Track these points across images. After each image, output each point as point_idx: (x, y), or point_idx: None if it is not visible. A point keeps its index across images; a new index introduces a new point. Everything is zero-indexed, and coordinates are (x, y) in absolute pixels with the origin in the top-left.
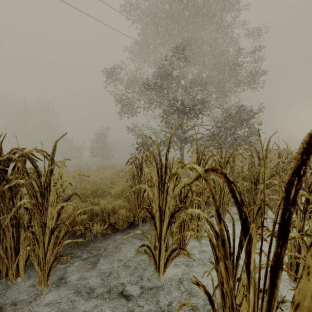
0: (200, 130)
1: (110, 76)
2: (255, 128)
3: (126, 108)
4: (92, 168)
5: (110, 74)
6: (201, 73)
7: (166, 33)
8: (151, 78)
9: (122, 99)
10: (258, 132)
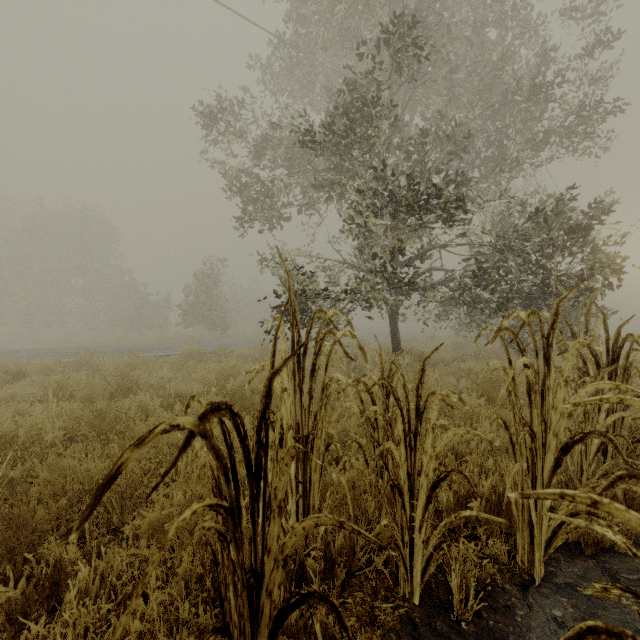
0: (422, 265)
1: (213, 125)
2: (605, 253)
3: (254, 207)
4: (167, 360)
5: (213, 119)
6: (445, 116)
7: (357, 4)
8: (318, 135)
9: (244, 186)
10: (616, 263)
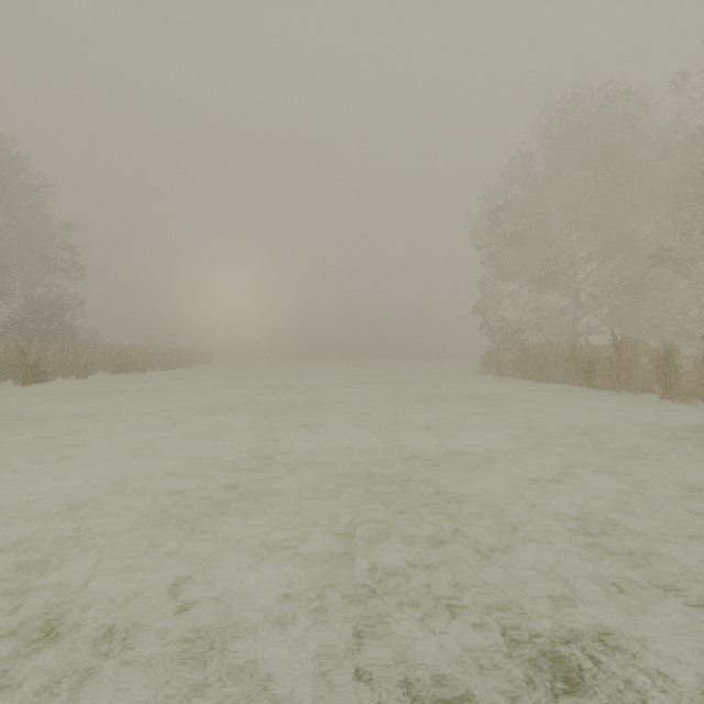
0: None
1: None
2: (67, 324)
3: None
4: None
5: None
6: None
7: None
8: None
9: None
10: (68, 328)
